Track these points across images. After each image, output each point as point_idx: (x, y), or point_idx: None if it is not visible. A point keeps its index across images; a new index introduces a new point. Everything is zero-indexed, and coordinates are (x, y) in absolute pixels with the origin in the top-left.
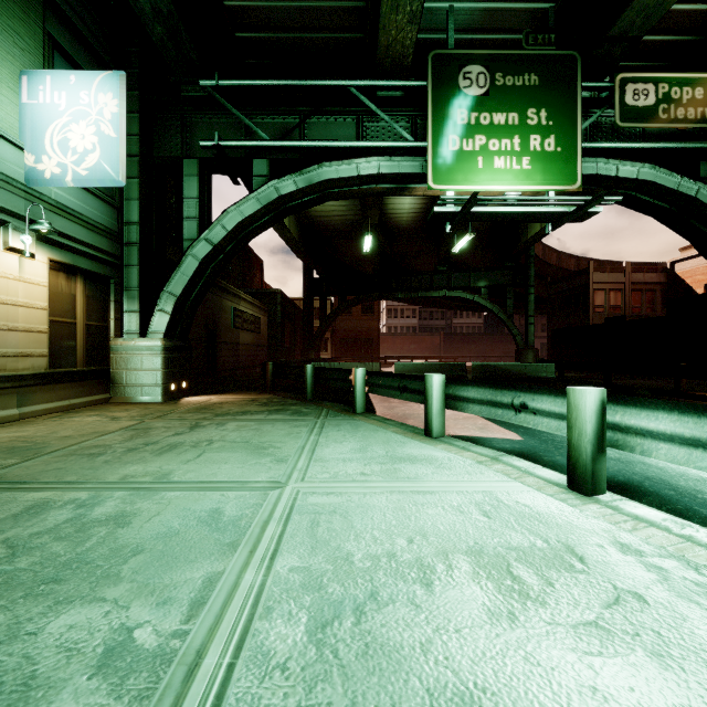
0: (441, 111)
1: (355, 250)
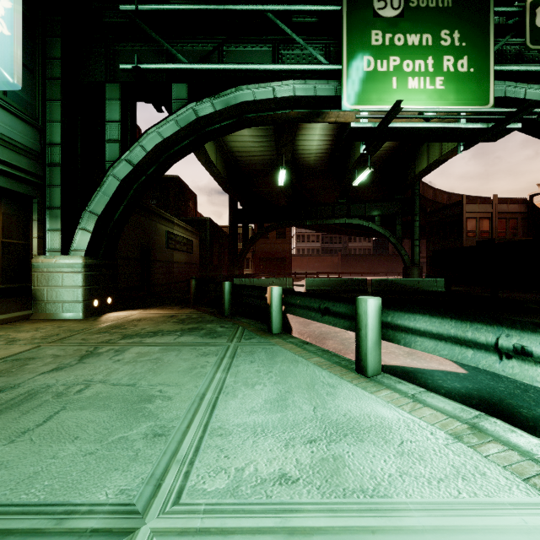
0: (356, 32)
1: (271, 186)
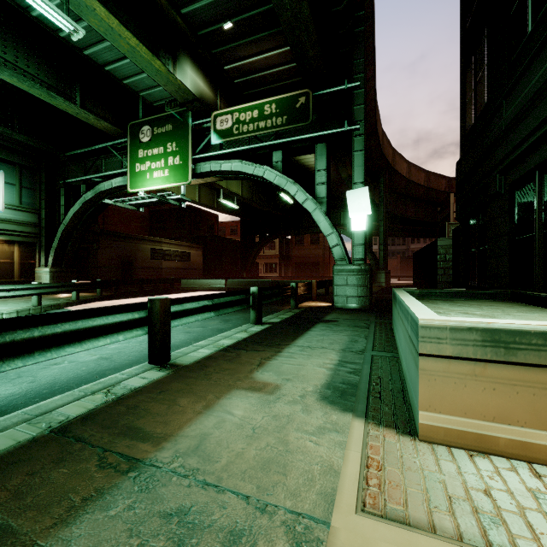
0: (133, 152)
1: None
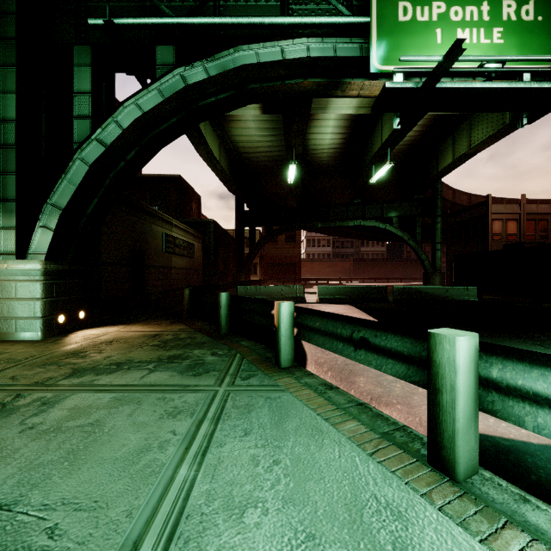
0: None
1: (280, 186)
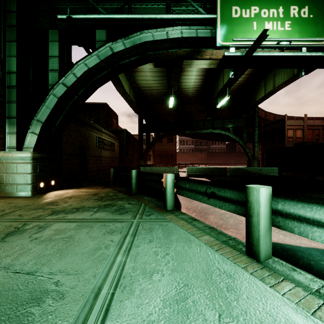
0: None
1: (164, 109)
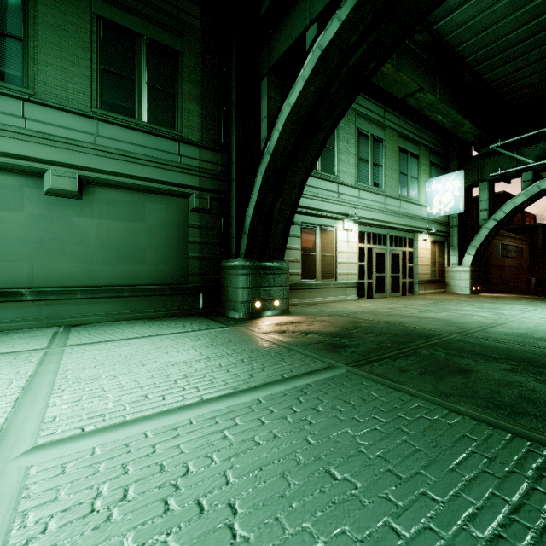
0: None
1: None
